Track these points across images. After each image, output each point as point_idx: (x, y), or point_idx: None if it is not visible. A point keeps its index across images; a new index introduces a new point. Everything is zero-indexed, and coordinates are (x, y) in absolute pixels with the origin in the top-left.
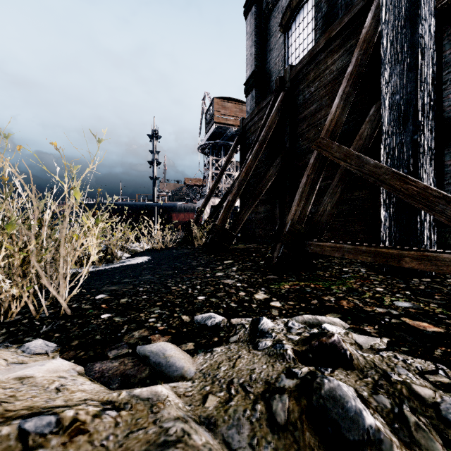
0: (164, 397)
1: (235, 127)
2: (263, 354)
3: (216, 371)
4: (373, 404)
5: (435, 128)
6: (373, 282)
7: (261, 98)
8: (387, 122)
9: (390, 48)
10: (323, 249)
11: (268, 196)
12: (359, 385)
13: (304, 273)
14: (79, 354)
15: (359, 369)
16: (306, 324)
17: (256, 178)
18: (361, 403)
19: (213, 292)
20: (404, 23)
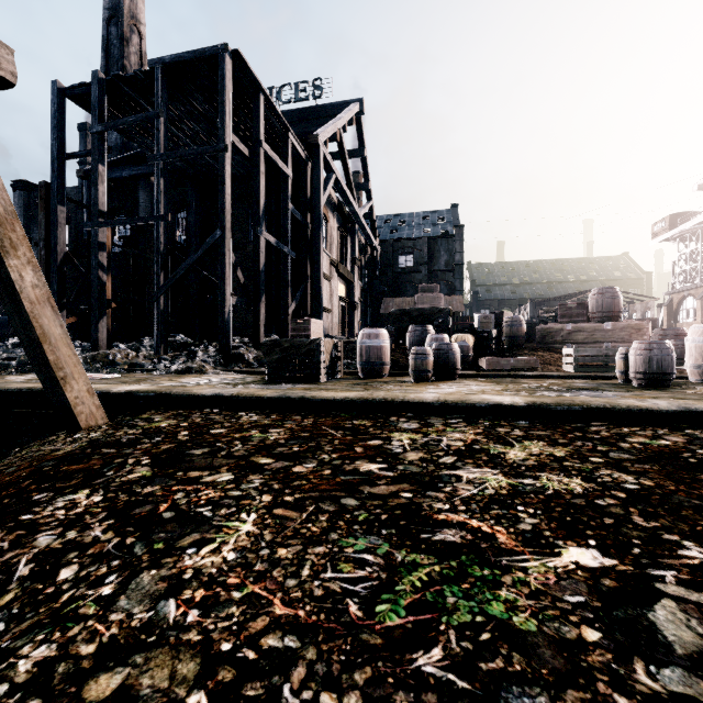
0: None
1: None
2: None
3: None
4: None
5: None
6: None
7: None
8: None
9: None
10: None
11: None
12: None
13: None
14: None
15: None
16: None
17: None
18: None
19: None
20: None
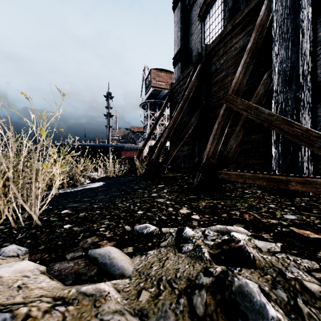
0: (106, 293)
1: (166, 90)
2: (185, 256)
3: (149, 270)
4: (273, 297)
5: (311, 88)
6: (267, 200)
7: (184, 68)
8: (277, 84)
9: (279, 30)
10: (230, 176)
11: (189, 139)
12: (261, 282)
13: (216, 194)
14: (44, 256)
15: (261, 268)
16: (218, 232)
17: (181, 126)
18: (264, 297)
19: (149, 208)
20: (289, 11)
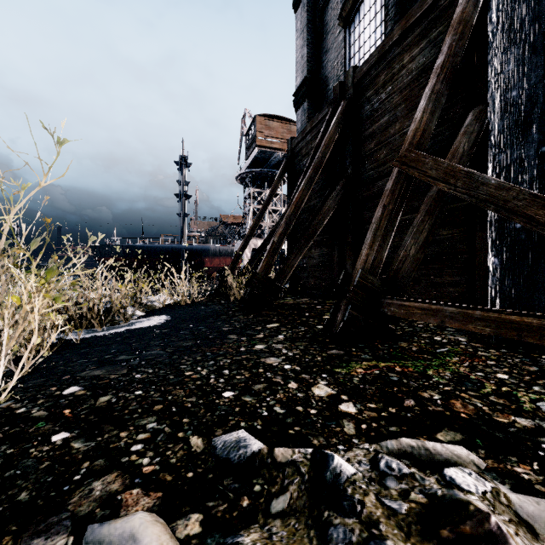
0: None
1: (282, 152)
2: None
3: None
4: None
5: None
6: (486, 361)
7: (314, 112)
8: (498, 130)
9: (503, 25)
10: (410, 312)
11: (324, 237)
12: None
13: (380, 344)
14: None
15: None
16: (407, 459)
17: (309, 213)
18: None
19: (248, 383)
20: None
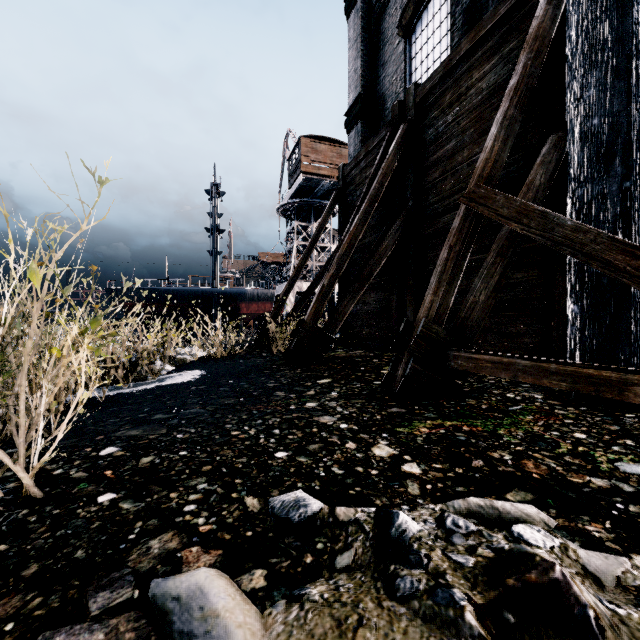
0: None
1: (331, 180)
2: (410, 616)
3: None
4: None
5: None
6: (563, 420)
7: (370, 134)
8: (578, 162)
9: (583, 45)
10: (479, 366)
11: (381, 279)
12: None
13: (446, 402)
14: (31, 603)
15: None
16: (475, 518)
17: (364, 252)
18: None
19: (302, 443)
20: (606, 2)
